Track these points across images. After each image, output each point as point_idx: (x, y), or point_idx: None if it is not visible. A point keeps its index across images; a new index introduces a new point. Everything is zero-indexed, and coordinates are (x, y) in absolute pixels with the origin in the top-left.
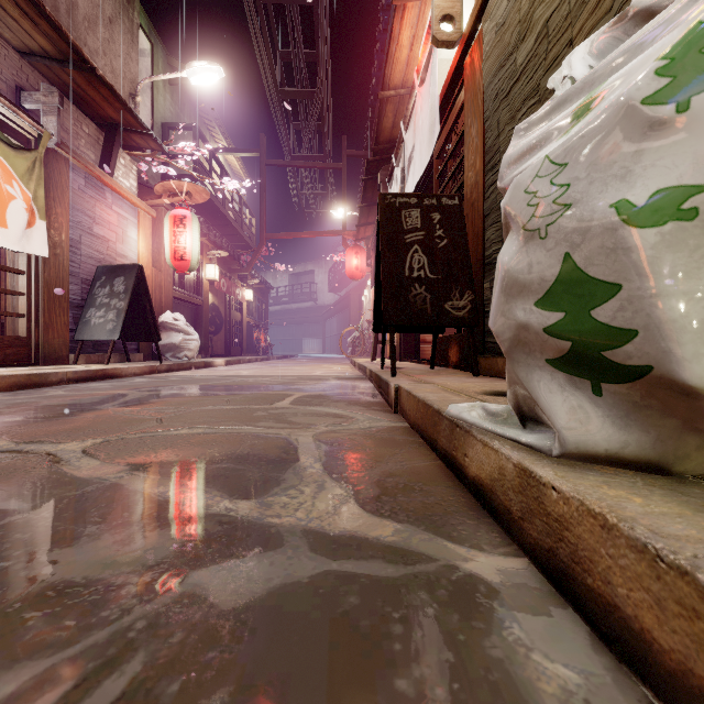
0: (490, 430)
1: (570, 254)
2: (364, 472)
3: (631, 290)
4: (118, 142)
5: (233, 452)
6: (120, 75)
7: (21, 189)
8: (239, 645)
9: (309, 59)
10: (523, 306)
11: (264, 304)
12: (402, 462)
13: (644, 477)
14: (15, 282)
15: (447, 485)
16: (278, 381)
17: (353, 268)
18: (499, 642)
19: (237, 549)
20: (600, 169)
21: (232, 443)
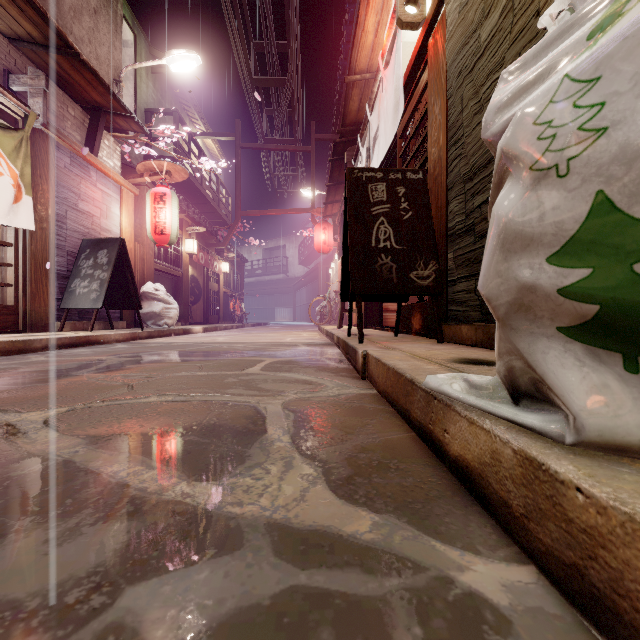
0: (478, 407)
1: (605, 192)
2: (335, 446)
3: None
4: (102, 124)
5: (199, 423)
6: (104, 62)
7: (8, 166)
8: None
9: (281, 50)
10: (529, 263)
11: (239, 276)
12: (374, 434)
13: None
14: (4, 254)
15: (424, 463)
16: (251, 347)
17: (321, 243)
18: None
19: (187, 552)
20: None
21: (199, 412)
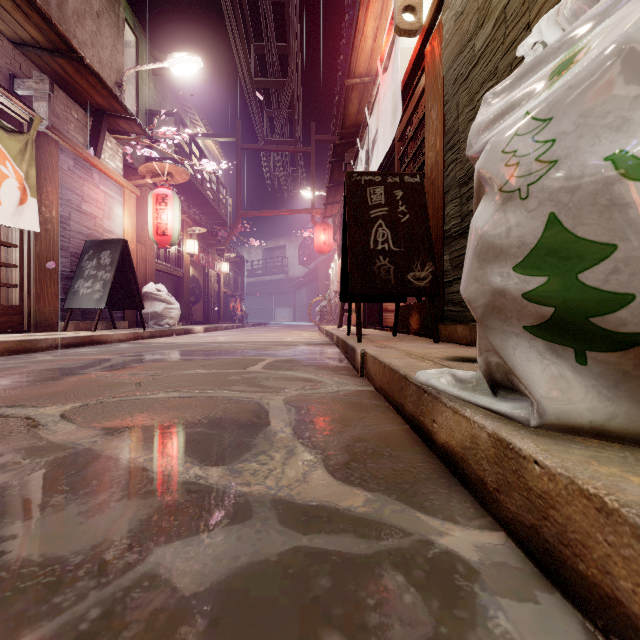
0: (460, 398)
1: (555, 214)
2: (333, 437)
3: (629, 251)
4: (105, 126)
5: (206, 416)
6: (107, 65)
7: (14, 169)
8: (199, 639)
9: (281, 52)
10: (499, 271)
11: (240, 276)
12: (369, 426)
13: (633, 451)
14: (9, 255)
15: (415, 451)
16: (252, 346)
17: (321, 243)
18: (486, 637)
19: (204, 521)
20: (590, 121)
21: (206, 407)
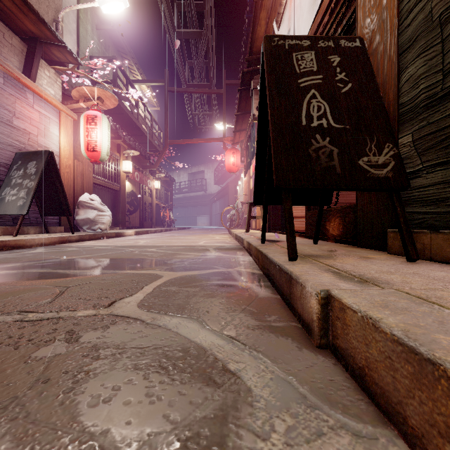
0: None
1: None
2: None
3: None
4: (38, 53)
5: None
6: (44, 2)
7: None
8: None
9: (198, 9)
10: None
11: (169, 192)
12: None
13: None
14: None
15: None
16: (161, 252)
17: (231, 164)
18: None
19: None
20: None
21: None
